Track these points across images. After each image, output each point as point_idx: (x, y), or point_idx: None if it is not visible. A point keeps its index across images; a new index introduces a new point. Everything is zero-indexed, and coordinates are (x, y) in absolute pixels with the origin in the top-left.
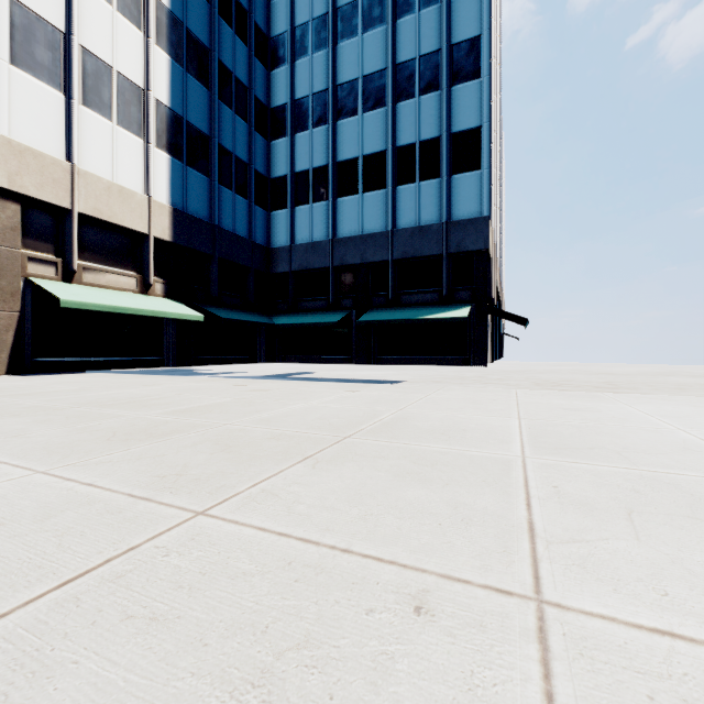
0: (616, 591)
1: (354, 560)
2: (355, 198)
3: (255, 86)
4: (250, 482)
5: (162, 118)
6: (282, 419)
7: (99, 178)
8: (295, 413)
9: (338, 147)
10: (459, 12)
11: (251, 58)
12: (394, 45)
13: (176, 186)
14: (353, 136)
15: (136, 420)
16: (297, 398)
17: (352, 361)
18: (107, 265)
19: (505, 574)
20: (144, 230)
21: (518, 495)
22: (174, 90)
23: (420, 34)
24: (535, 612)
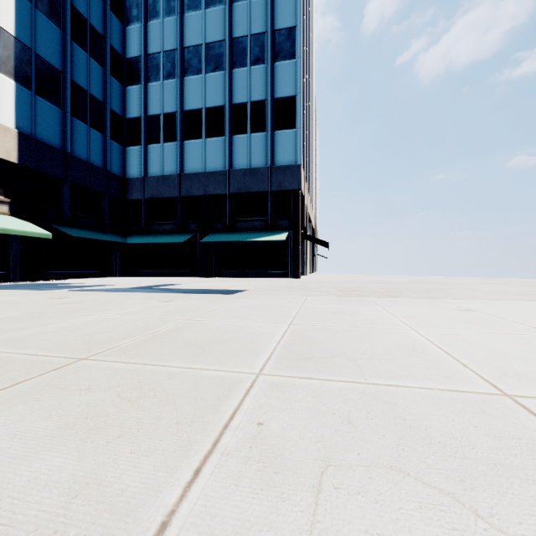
0: None
1: None
2: (199, 142)
3: (111, 36)
4: None
5: (6, 45)
6: (38, 337)
7: None
8: (68, 327)
9: (185, 99)
10: (280, 6)
11: (106, 11)
12: (231, 22)
13: (23, 112)
14: (198, 91)
15: None
16: (98, 310)
17: (197, 274)
18: None
19: None
20: None
21: (200, 449)
22: (21, 22)
23: (251, 17)
24: None
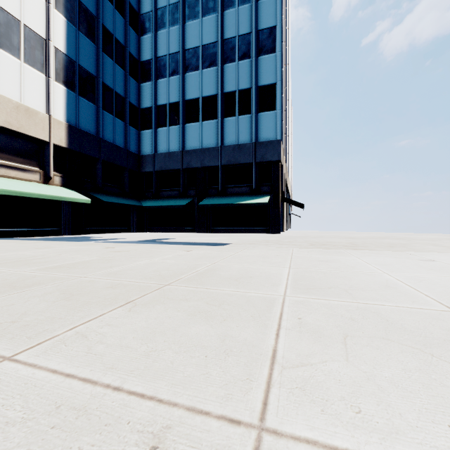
0: (323, 411)
1: (119, 398)
2: (197, 124)
3: (129, 45)
4: (70, 325)
5: (59, 61)
6: (126, 272)
7: (9, 100)
8: (138, 267)
9: (186, 90)
10: (263, 10)
11: (126, 26)
12: (222, 27)
13: (71, 109)
14: (196, 84)
15: (10, 276)
16: (146, 256)
17: (195, 230)
18: (16, 162)
19: (241, 402)
20: (46, 138)
21: (272, 327)
22: (69, 42)
23: (239, 21)
24: (254, 442)
